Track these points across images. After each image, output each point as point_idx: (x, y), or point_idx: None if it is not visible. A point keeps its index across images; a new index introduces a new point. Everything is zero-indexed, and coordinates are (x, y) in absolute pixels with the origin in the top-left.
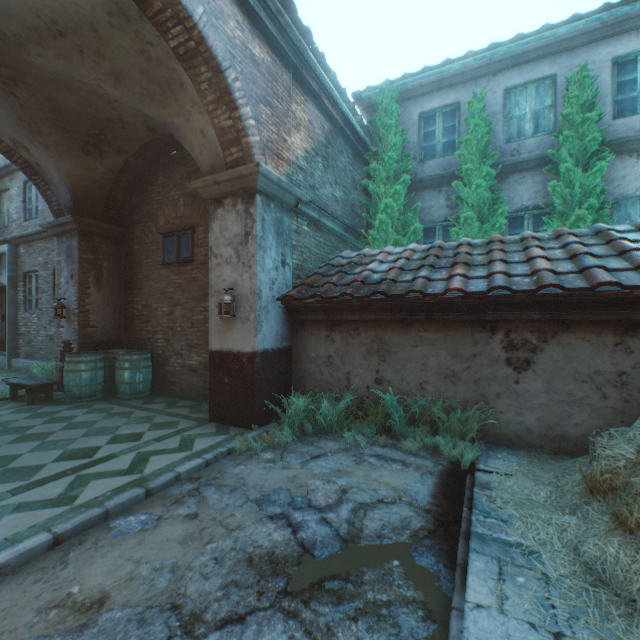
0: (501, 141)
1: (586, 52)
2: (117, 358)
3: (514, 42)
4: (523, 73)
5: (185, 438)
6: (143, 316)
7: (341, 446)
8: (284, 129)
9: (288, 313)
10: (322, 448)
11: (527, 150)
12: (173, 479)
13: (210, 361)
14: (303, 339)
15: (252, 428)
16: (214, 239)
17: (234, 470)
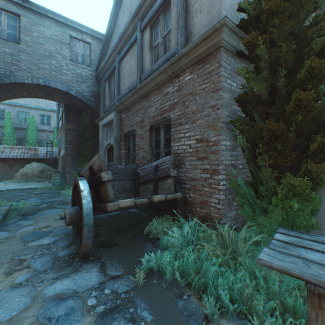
0: (17, 122)
1: (36, 111)
2: None
3: (20, 103)
4: (22, 109)
5: None
6: None
7: None
8: None
9: None
10: None
11: (23, 126)
12: None
13: None
14: None
15: None
16: None
17: None
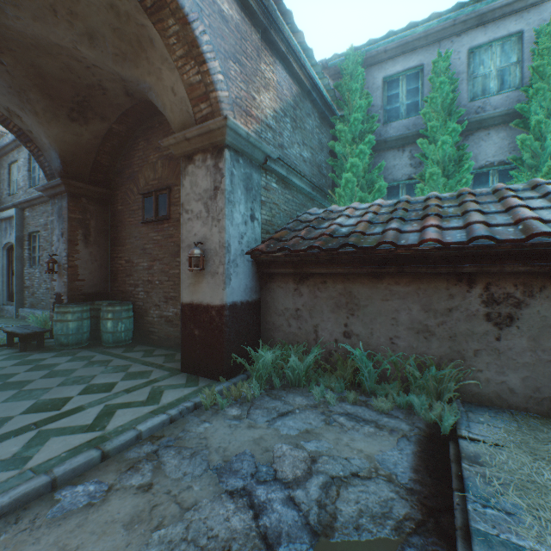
0: (465, 99)
1: None
2: (101, 309)
3: (479, 1)
4: (488, 31)
5: (154, 390)
6: (126, 270)
7: (309, 402)
8: (253, 87)
9: (257, 267)
10: (290, 404)
11: (492, 107)
12: (133, 439)
13: (181, 313)
14: (271, 292)
15: (221, 380)
16: (185, 195)
17: (198, 428)
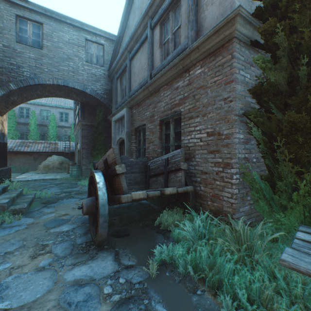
0: (40, 119)
1: (56, 109)
2: None
3: (42, 102)
4: (45, 108)
5: None
6: None
7: None
8: None
9: None
10: None
11: (45, 123)
12: None
13: None
14: None
15: None
16: None
17: None
